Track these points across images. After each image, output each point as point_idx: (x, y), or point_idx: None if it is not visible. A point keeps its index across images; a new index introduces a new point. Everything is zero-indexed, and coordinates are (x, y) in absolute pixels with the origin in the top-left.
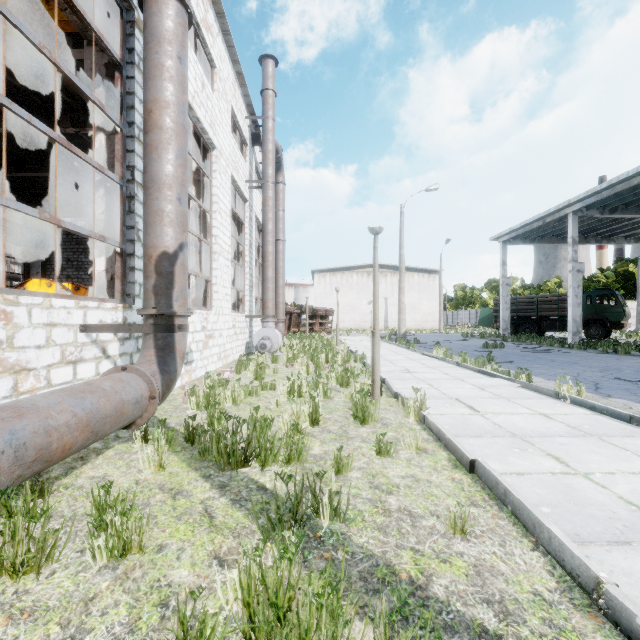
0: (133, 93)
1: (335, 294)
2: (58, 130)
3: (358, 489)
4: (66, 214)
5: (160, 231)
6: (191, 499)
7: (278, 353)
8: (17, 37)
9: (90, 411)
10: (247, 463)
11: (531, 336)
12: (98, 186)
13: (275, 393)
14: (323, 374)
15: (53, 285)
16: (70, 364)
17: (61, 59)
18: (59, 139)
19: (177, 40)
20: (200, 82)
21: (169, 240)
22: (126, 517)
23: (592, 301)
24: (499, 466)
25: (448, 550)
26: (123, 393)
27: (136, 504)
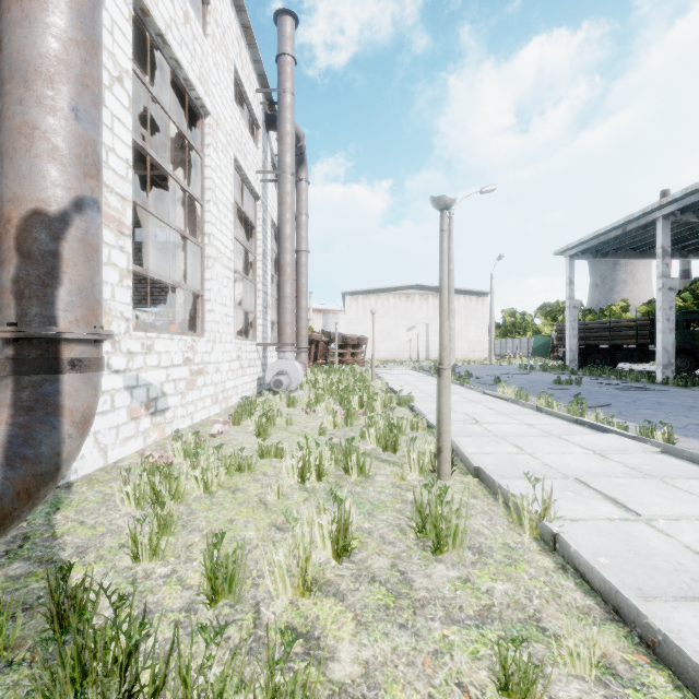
0: None
1: (369, 320)
2: None
3: None
4: None
5: (27, 167)
6: None
7: (298, 392)
8: None
9: None
10: None
11: (606, 369)
12: None
13: (281, 464)
14: (357, 437)
15: None
16: None
17: None
18: None
19: None
20: (181, 10)
21: (48, 187)
22: None
23: (678, 327)
24: None
25: None
26: None
27: None
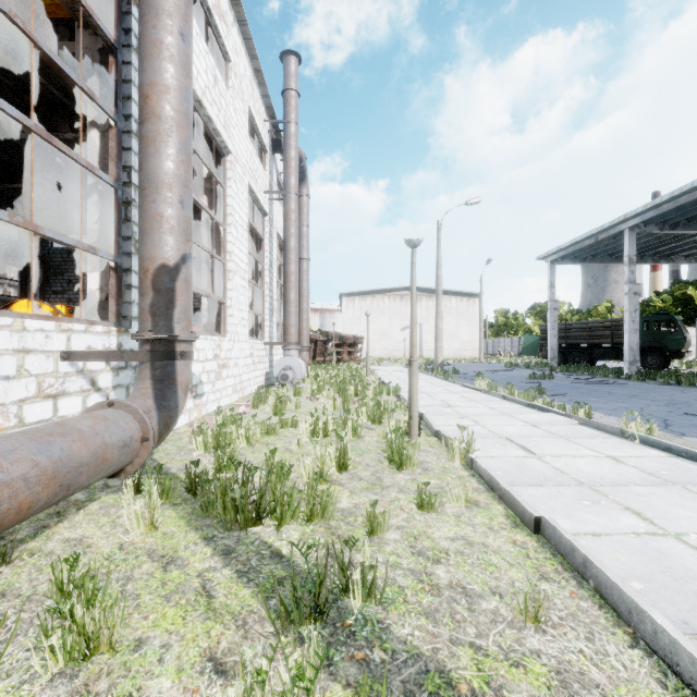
0: (130, 81)
1: (365, 320)
2: (56, 135)
3: (397, 556)
4: (67, 231)
5: (158, 240)
6: (186, 570)
7: (301, 385)
8: (6, 28)
9: (58, 459)
10: (259, 521)
11: (582, 366)
12: (91, 191)
13: (297, 431)
14: (352, 409)
15: (43, 307)
16: (49, 398)
17: (57, 54)
18: (36, 128)
19: (179, 13)
20: (212, 76)
21: (169, 250)
22: (91, 605)
23: (649, 327)
24: (569, 524)
25: (519, 647)
26: (106, 435)
27: (116, 578)
